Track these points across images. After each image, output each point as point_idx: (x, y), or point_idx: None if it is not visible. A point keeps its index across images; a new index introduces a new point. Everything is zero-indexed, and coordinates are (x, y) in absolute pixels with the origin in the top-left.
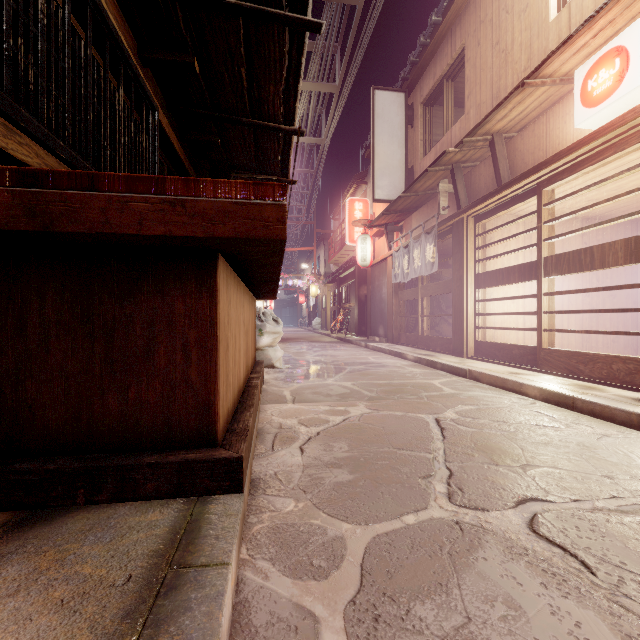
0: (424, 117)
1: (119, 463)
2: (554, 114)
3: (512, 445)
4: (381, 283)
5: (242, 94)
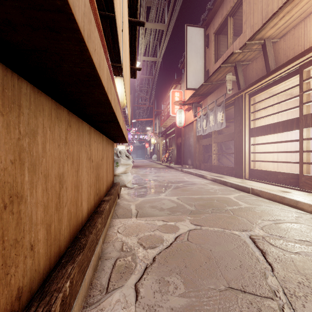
0: (215, 41)
1: None
2: (311, 20)
3: None
4: (189, 136)
5: None
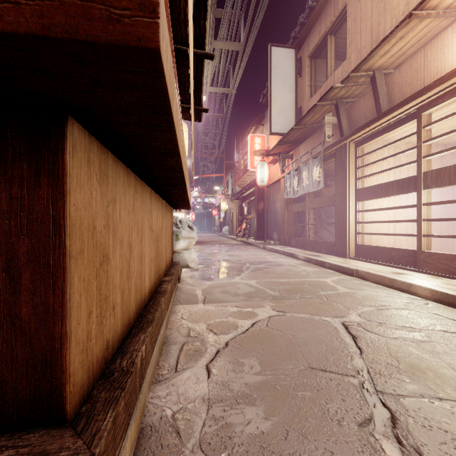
0: (310, 67)
1: None
2: (432, 47)
3: (439, 362)
4: (275, 199)
5: None
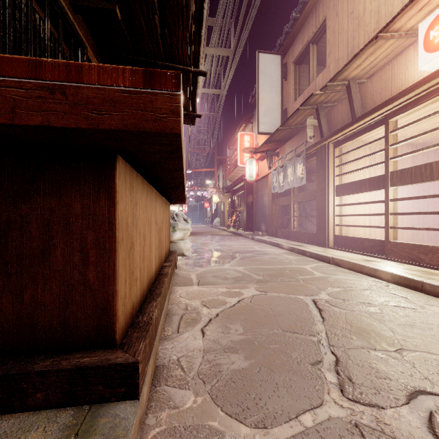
0: (295, 72)
1: (5, 372)
2: (398, 62)
3: (383, 327)
4: (263, 193)
5: (157, 40)
